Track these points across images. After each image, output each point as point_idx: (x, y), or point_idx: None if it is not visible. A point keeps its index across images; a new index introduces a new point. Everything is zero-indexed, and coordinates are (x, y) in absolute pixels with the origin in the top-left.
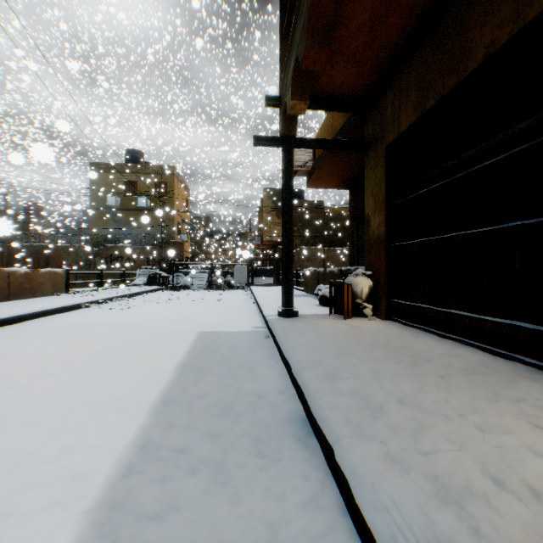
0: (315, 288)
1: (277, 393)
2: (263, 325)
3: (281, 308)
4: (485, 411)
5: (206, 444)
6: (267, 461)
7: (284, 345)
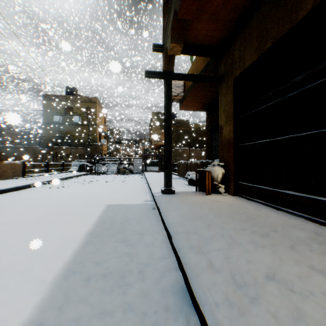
0: (185, 173)
1: (161, 259)
2: (151, 199)
3: (163, 188)
4: None
5: (95, 324)
6: None
7: (166, 217)
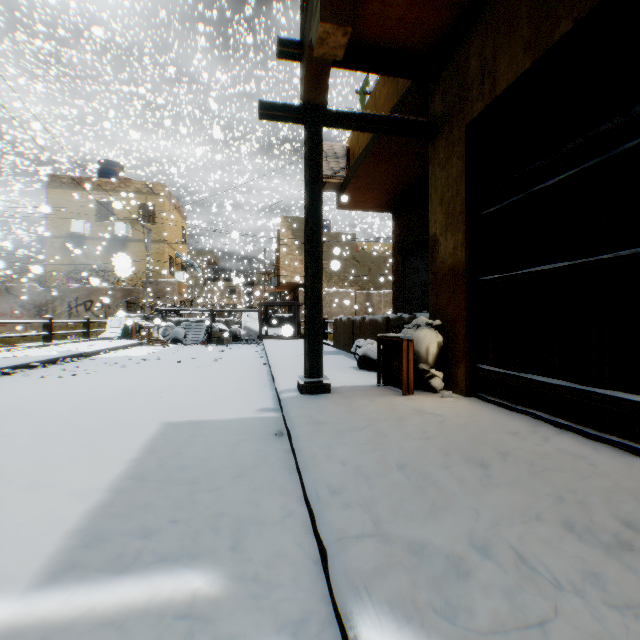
0: (348, 342)
1: None
2: (274, 405)
3: (303, 379)
4: None
5: None
6: None
7: (309, 472)
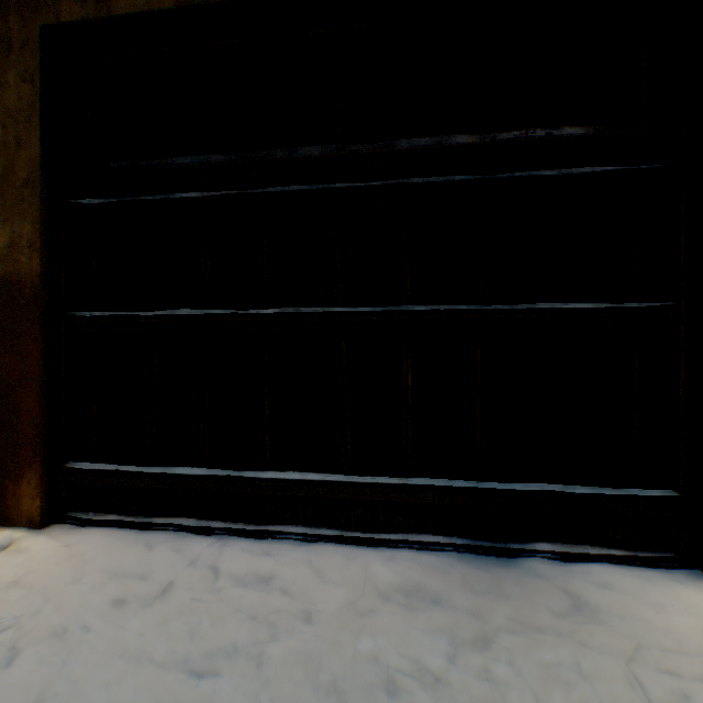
0: None
1: None
2: None
3: None
4: None
5: None
6: None
7: None
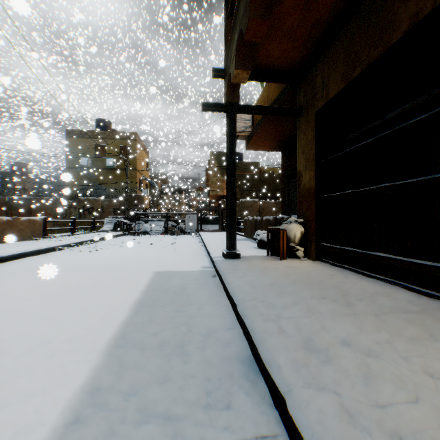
0: (253, 233)
1: (224, 330)
2: (210, 265)
3: (226, 251)
4: (428, 352)
5: (156, 388)
6: (217, 408)
7: (230, 285)
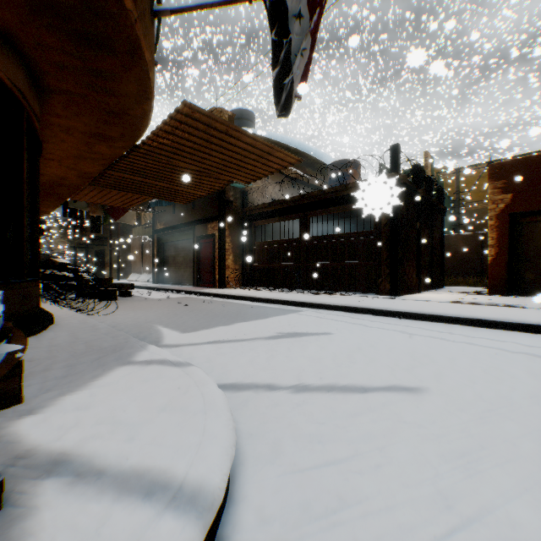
0: None
1: None
2: None
3: None
4: None
5: None
6: None
7: None
